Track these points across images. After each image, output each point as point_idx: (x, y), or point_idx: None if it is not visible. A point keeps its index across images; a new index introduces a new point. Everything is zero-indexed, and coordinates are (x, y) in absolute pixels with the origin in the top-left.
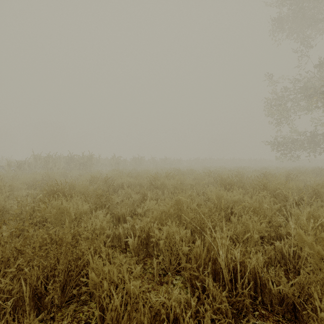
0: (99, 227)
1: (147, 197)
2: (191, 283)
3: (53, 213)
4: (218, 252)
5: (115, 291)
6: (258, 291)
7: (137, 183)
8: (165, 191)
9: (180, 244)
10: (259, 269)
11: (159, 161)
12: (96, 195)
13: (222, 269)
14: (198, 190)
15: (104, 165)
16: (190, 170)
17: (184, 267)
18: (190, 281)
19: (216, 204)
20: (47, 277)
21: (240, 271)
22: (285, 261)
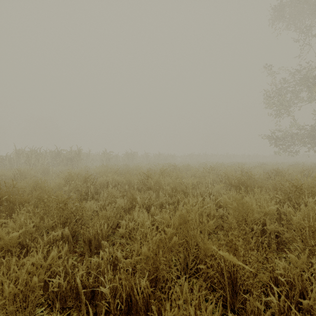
0: (19, 291)
1: (136, 202)
2: None
3: None
4: None
5: None
6: None
7: (126, 181)
8: (161, 193)
9: None
10: None
11: (153, 156)
12: (57, 204)
13: None
14: (202, 191)
15: (95, 160)
16: (187, 166)
17: None
18: None
19: (239, 217)
20: None
21: None
22: None
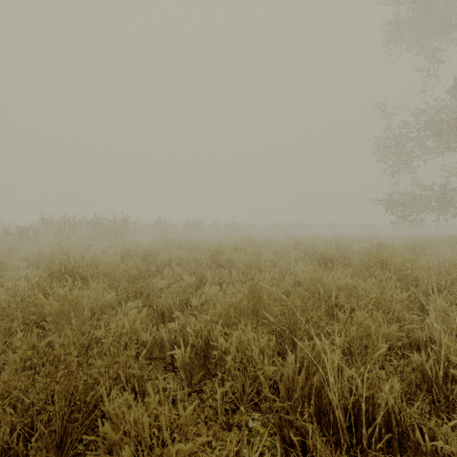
0: (128, 330)
1: (206, 280)
2: (281, 434)
3: (56, 308)
4: (326, 377)
5: (148, 452)
6: (395, 444)
7: (192, 258)
8: (234, 270)
9: (260, 360)
10: (396, 405)
11: (224, 227)
12: (129, 278)
13: (332, 406)
14: (282, 269)
15: (145, 232)
16: (269, 240)
17: (266, 398)
18: (279, 431)
19: (312, 292)
20: (33, 423)
21: (364, 411)
22: (428, 386)
